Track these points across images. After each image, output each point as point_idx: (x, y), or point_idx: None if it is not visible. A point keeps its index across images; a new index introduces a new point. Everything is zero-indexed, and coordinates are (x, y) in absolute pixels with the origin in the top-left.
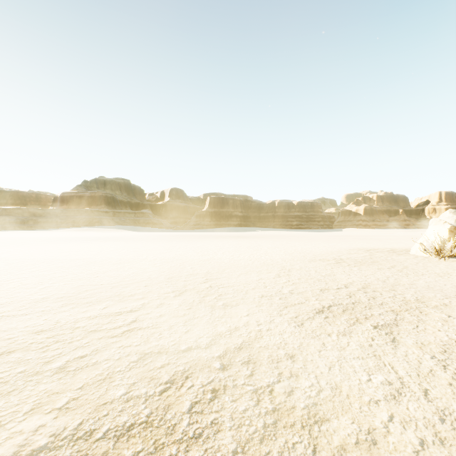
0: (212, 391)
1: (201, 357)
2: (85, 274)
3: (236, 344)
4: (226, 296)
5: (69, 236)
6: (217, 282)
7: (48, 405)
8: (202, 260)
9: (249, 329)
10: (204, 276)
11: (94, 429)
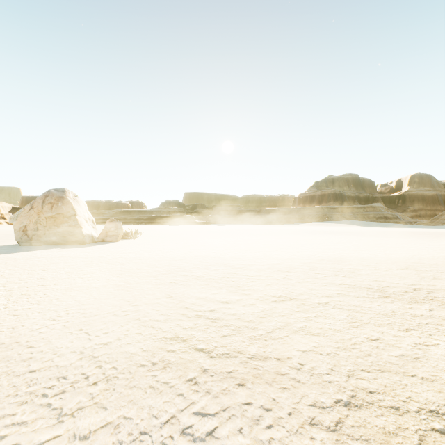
0: (405, 291)
1: (404, 286)
2: (335, 253)
3: (428, 288)
4: (440, 275)
5: (307, 229)
6: (439, 269)
7: (344, 280)
8: (435, 256)
9: (442, 287)
10: (428, 265)
11: (360, 286)
